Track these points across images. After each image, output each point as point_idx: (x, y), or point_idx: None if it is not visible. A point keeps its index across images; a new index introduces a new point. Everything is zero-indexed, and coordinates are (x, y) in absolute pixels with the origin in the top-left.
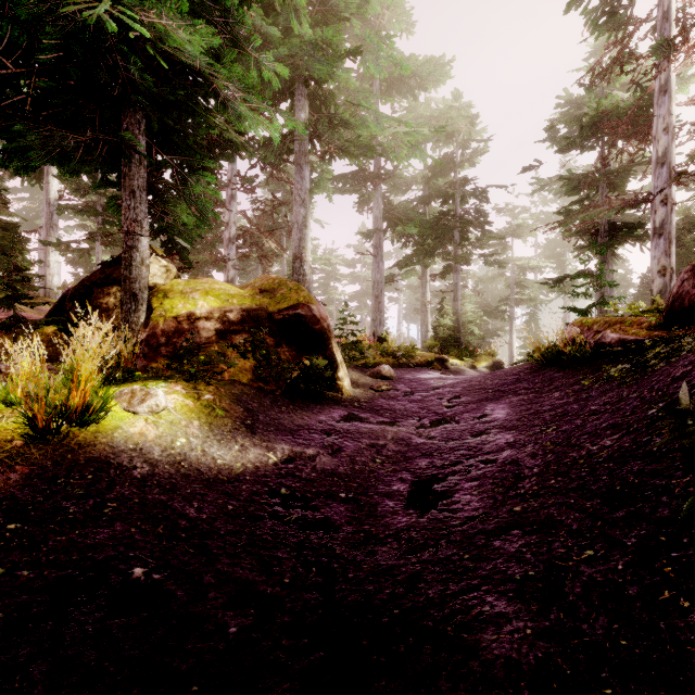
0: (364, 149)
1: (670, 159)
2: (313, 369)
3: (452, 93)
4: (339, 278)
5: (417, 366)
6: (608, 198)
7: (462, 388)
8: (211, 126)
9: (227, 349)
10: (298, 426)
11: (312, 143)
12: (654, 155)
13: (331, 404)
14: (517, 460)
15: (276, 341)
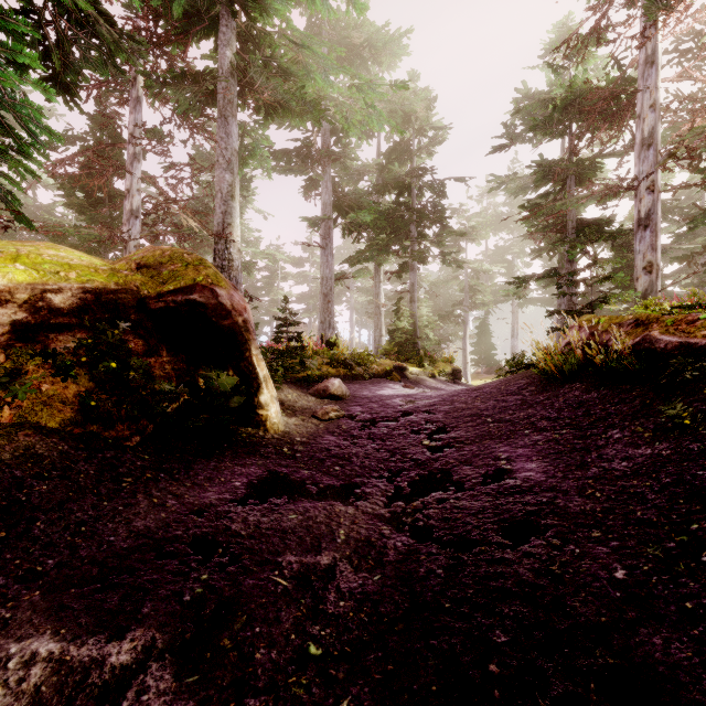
0: (308, 105)
1: (657, 140)
2: (209, 394)
3: (408, 74)
4: (285, 277)
5: (374, 377)
6: (591, 182)
7: (443, 413)
8: None
9: (29, 359)
10: (137, 534)
11: (242, 95)
12: (638, 136)
13: (241, 454)
14: None
15: (148, 345)
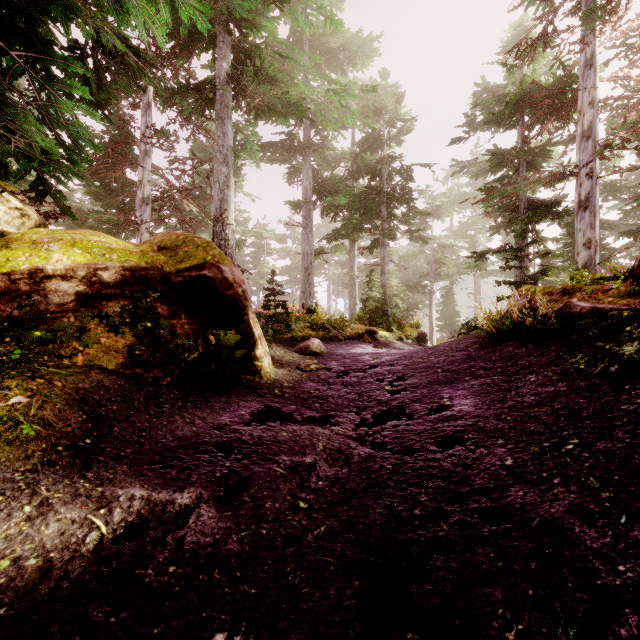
0: (292, 107)
1: (595, 132)
2: (219, 347)
3: (379, 72)
4: (270, 252)
5: (348, 339)
6: (537, 169)
7: (403, 366)
8: (70, 7)
9: (90, 320)
10: (179, 439)
11: (236, 99)
12: (579, 129)
13: (243, 393)
14: (555, 524)
15: (171, 310)
